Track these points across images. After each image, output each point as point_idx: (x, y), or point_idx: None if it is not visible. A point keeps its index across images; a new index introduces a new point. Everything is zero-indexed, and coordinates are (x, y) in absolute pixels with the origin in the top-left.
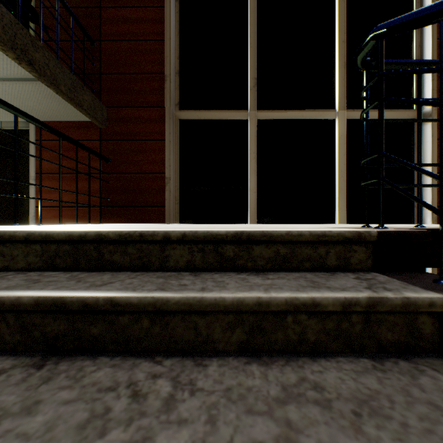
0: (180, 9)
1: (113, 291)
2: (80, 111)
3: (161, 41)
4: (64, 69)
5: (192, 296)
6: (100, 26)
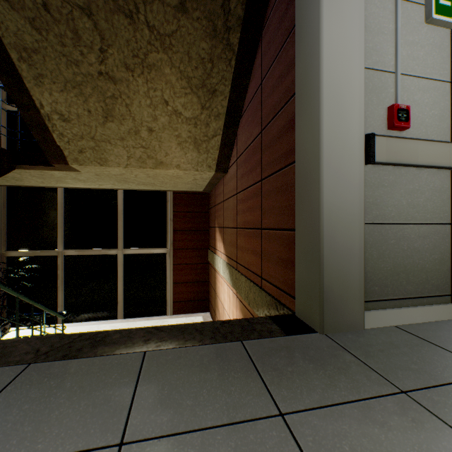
0: None
1: None
2: None
3: None
4: None
5: None
6: None
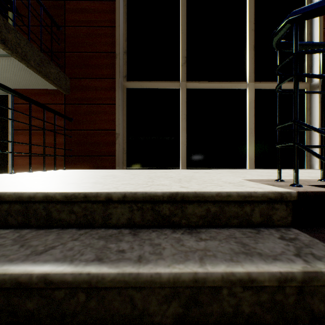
0: (127, 3)
1: (49, 264)
2: (48, 81)
3: (112, 27)
4: (33, 48)
5: (127, 272)
6: (64, 15)
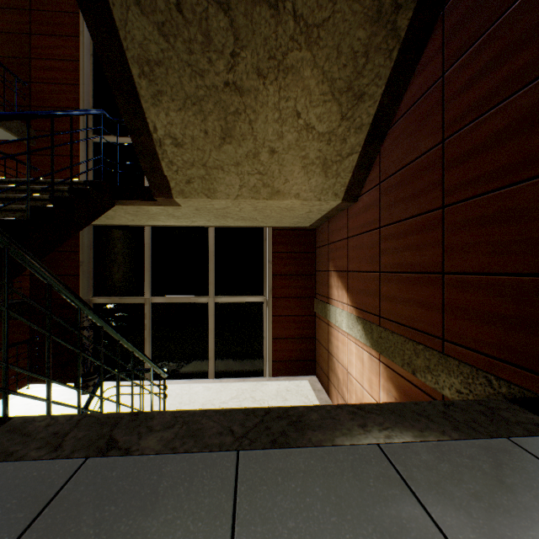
0: (94, 61)
1: None
2: (11, 134)
3: (77, 85)
4: None
5: (2, 186)
6: (30, 72)
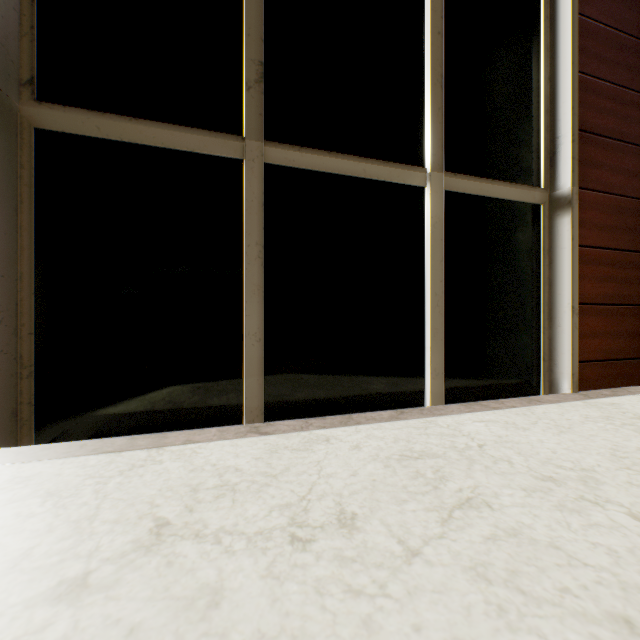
0: None
1: None
2: None
3: None
4: None
5: None
6: None
